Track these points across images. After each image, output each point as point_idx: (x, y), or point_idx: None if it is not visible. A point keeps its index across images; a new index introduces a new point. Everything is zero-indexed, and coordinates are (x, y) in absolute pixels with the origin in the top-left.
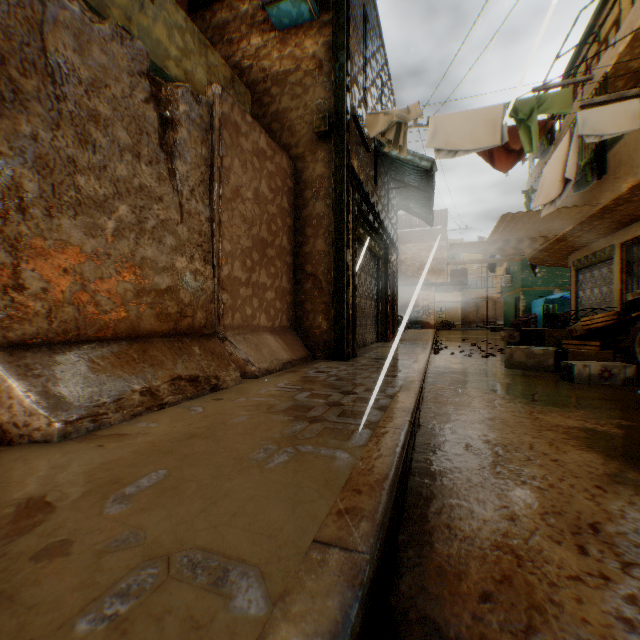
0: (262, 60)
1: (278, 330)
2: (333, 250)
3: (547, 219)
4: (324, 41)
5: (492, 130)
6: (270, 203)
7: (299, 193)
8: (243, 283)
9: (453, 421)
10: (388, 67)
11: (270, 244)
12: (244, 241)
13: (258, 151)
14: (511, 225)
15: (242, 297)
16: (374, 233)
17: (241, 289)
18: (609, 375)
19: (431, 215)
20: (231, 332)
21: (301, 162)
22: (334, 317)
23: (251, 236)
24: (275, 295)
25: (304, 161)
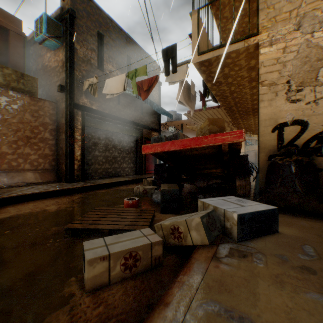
0: (50, 62)
1: (42, 170)
2: (65, 138)
3: (210, 115)
4: (65, 53)
5: (122, 85)
6: (33, 122)
7: (59, 115)
8: (11, 153)
9: (19, 205)
10: (141, 48)
11: (34, 137)
12: (11, 138)
13: (24, 103)
14: (198, 118)
15: (10, 159)
16: (122, 126)
17: (9, 156)
18: (146, 192)
19: (170, 114)
20: (0, 172)
21: (59, 102)
22: (65, 165)
23: (18, 136)
24: (39, 157)
25: (60, 102)
